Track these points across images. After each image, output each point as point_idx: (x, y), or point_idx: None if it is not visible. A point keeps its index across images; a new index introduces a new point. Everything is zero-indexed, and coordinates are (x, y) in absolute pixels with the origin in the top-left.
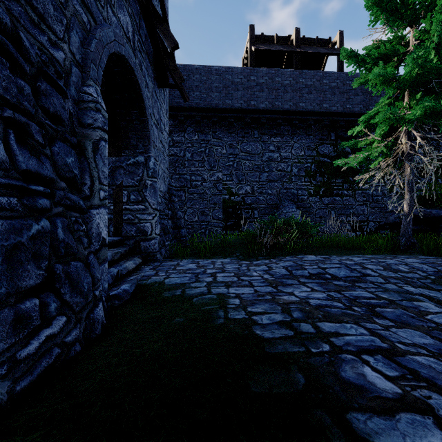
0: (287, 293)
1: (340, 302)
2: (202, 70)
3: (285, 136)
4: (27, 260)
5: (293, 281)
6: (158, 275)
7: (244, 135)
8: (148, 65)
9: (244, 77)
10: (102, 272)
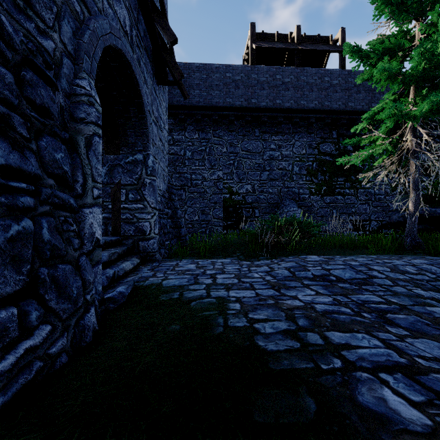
0: (291, 297)
1: (348, 307)
2: (202, 68)
3: (286, 134)
4: (4, 264)
5: (297, 283)
6: (156, 276)
7: (244, 133)
8: (147, 61)
9: (245, 74)
10: (96, 274)
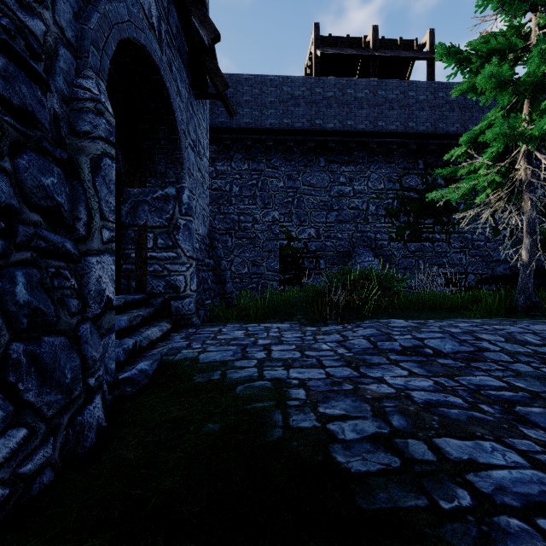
0: (375, 380)
1: (457, 395)
2: (253, 80)
3: (359, 164)
4: None
5: (381, 358)
6: (191, 347)
7: (306, 163)
8: (181, 66)
9: (307, 88)
10: (106, 347)
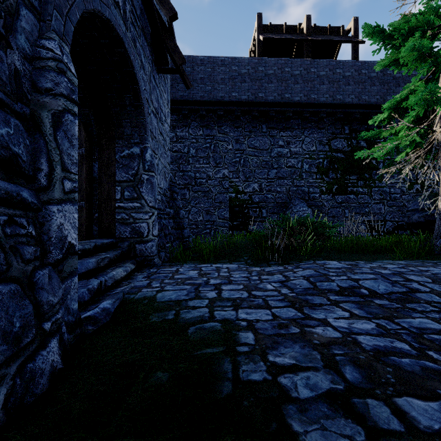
0: (319, 322)
1: (402, 339)
2: (206, 61)
3: (295, 130)
4: None
5: (321, 299)
6: (151, 286)
7: (251, 129)
8: (145, 44)
9: (252, 67)
10: (68, 289)
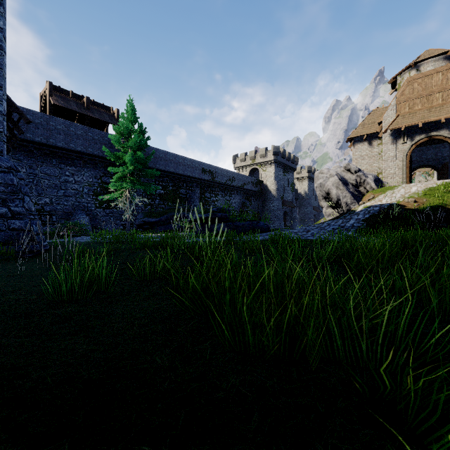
0: None
1: None
2: None
3: (78, 167)
4: None
5: None
6: None
7: (43, 161)
8: None
9: (44, 120)
10: None
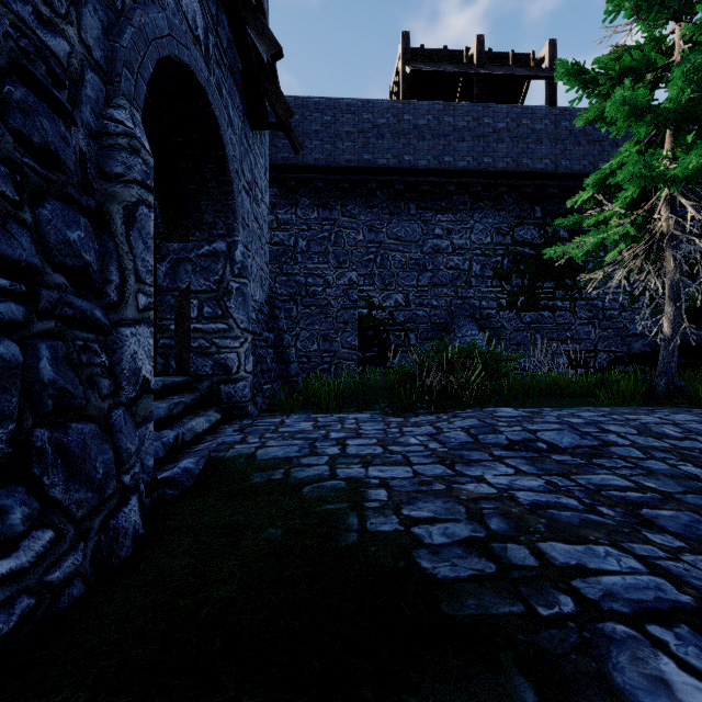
0: (473, 479)
1: (572, 496)
2: (324, 105)
3: (460, 212)
4: None
5: (482, 454)
6: (247, 441)
7: (392, 210)
8: (234, 89)
9: (394, 115)
10: (143, 439)
